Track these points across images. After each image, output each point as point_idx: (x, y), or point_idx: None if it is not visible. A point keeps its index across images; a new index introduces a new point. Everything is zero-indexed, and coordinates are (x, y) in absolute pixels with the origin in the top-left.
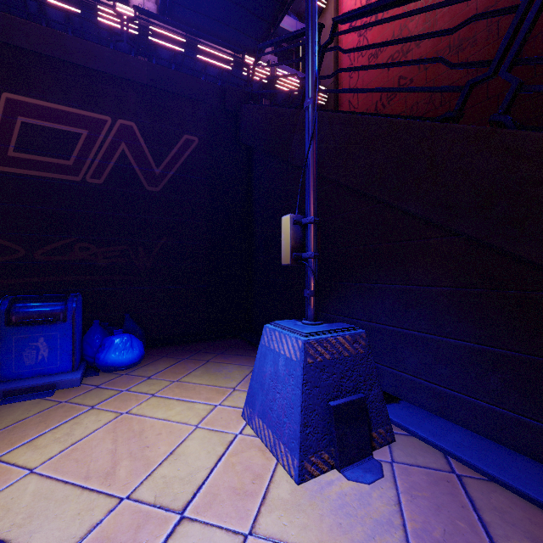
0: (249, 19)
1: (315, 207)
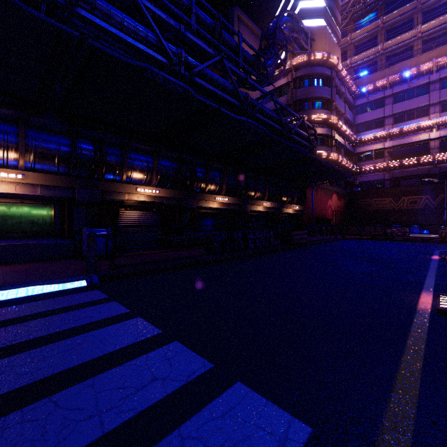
0: None
1: (445, 215)
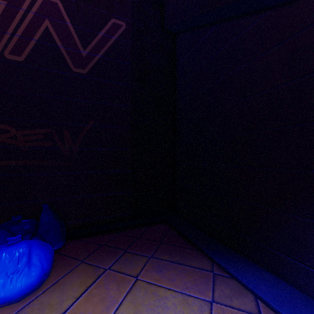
0: None
1: None
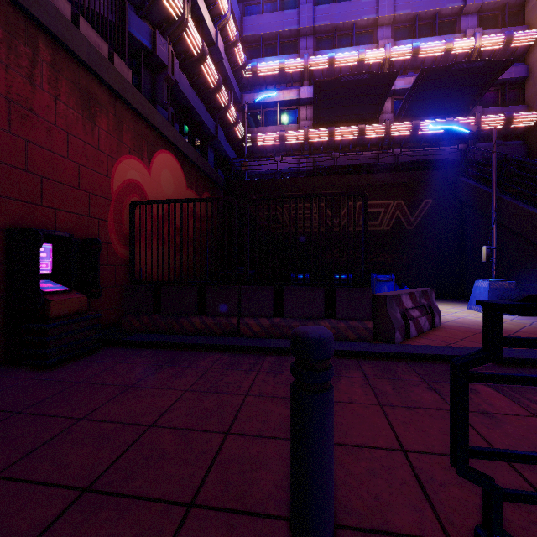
0: (458, 99)
1: (495, 244)
